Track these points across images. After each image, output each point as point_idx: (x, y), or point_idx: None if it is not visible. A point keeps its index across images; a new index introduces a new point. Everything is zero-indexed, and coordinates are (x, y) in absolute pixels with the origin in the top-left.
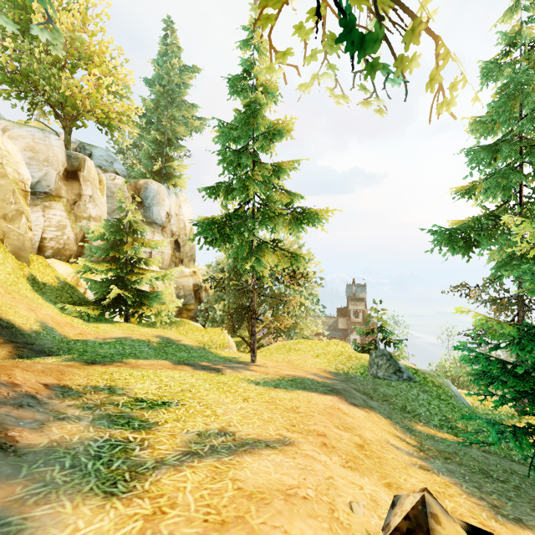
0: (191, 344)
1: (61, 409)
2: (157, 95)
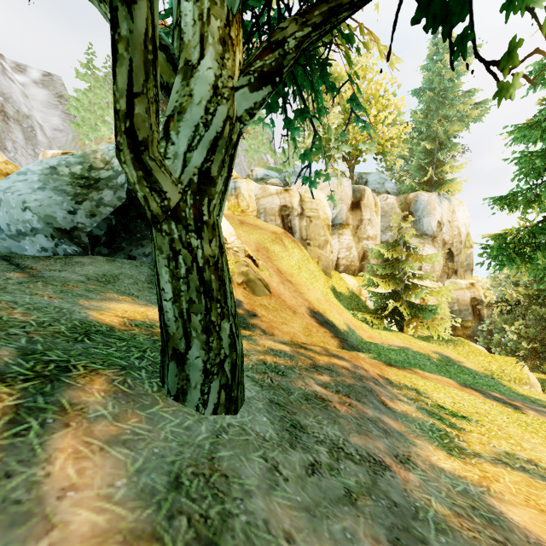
0: (475, 369)
1: (395, 393)
2: (426, 103)
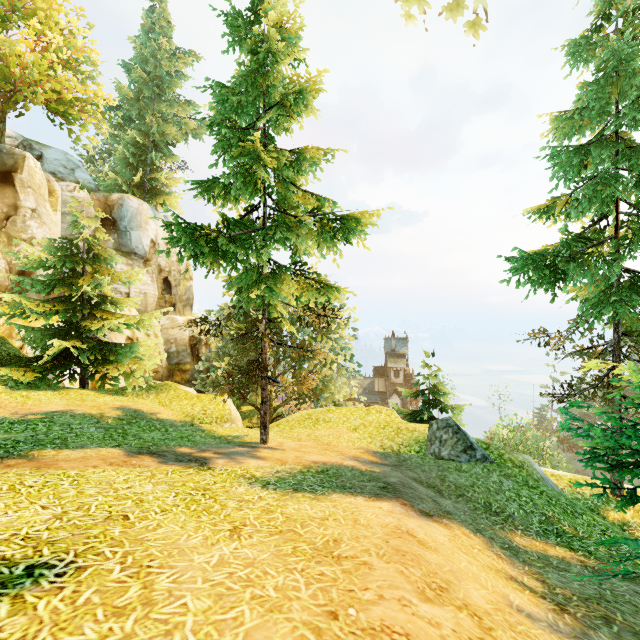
0: (173, 419)
1: None
2: (139, 83)
